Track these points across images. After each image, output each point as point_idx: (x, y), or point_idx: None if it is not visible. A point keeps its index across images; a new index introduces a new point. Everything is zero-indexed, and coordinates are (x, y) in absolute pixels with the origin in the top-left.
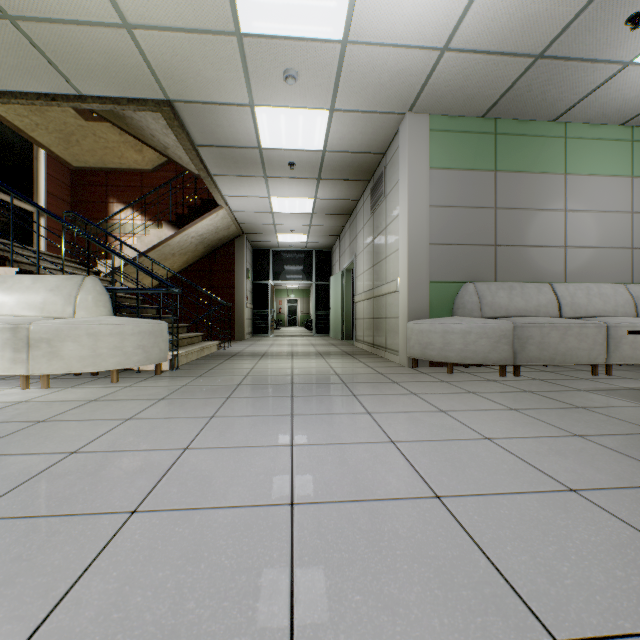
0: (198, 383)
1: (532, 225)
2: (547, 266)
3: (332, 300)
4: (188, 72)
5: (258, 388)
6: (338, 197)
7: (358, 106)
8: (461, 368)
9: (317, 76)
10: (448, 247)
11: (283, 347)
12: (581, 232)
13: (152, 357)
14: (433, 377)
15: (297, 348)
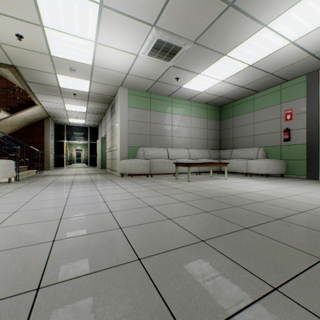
0: (32, 184)
1: (162, 129)
2: (166, 142)
3: (97, 151)
4: (26, 60)
5: (59, 184)
6: (98, 108)
7: (101, 82)
8: (138, 176)
9: (84, 71)
10: (134, 135)
11: (71, 172)
12: (176, 132)
13: (8, 175)
14: (125, 178)
15: (78, 172)
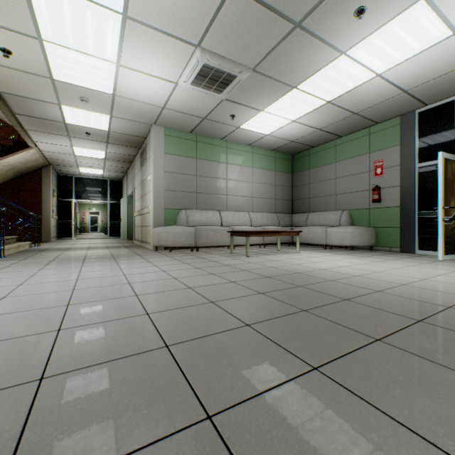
0: (25, 261)
1: (213, 185)
2: (219, 203)
3: (122, 214)
4: (15, 83)
5: (64, 261)
6: (122, 153)
7: (126, 117)
8: (179, 250)
9: (101, 102)
10: (174, 192)
11: (83, 245)
12: (233, 189)
13: None
14: (161, 253)
15: (93, 245)
